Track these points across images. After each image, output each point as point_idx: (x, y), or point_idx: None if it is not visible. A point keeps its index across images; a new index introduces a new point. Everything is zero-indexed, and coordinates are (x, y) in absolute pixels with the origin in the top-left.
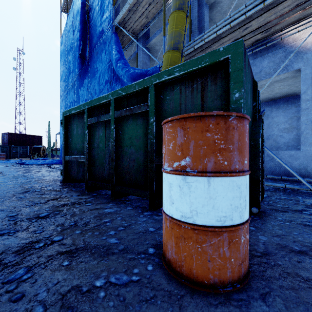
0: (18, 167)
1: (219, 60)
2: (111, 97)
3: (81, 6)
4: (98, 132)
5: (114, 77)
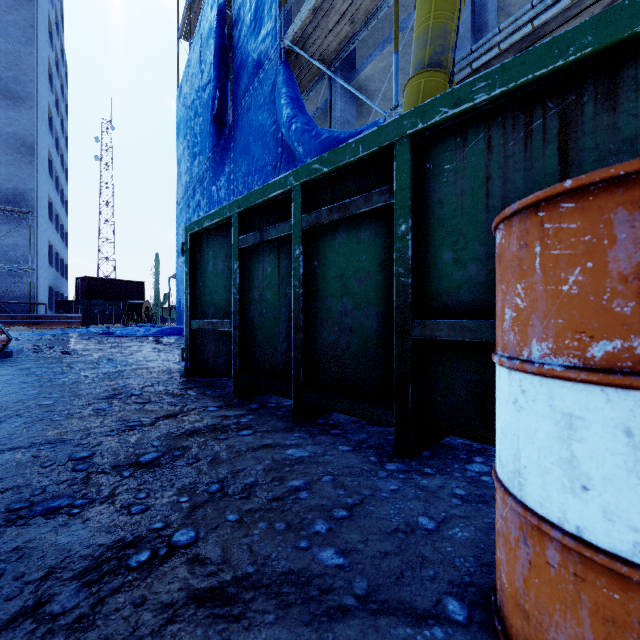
0: (102, 342)
1: (633, 33)
2: (295, 182)
3: (217, 18)
4: (261, 265)
5: (284, 155)
